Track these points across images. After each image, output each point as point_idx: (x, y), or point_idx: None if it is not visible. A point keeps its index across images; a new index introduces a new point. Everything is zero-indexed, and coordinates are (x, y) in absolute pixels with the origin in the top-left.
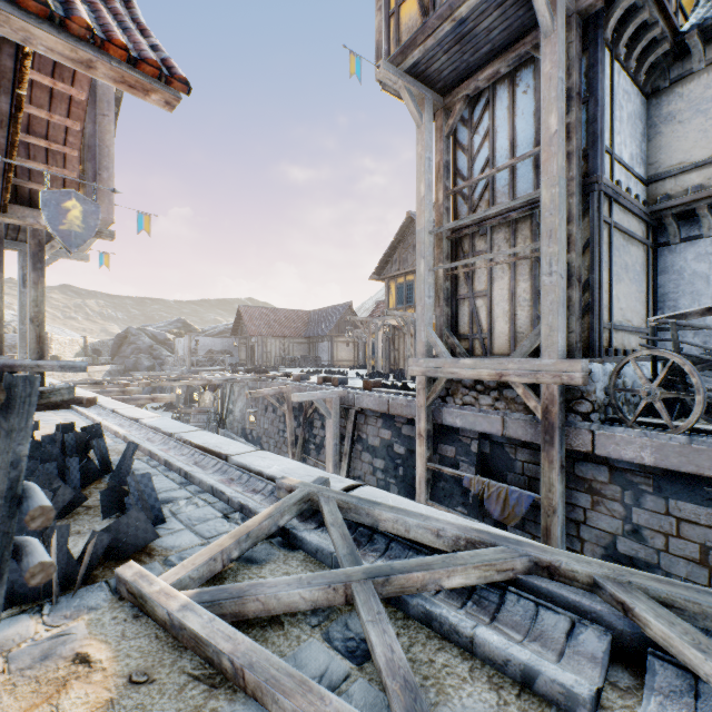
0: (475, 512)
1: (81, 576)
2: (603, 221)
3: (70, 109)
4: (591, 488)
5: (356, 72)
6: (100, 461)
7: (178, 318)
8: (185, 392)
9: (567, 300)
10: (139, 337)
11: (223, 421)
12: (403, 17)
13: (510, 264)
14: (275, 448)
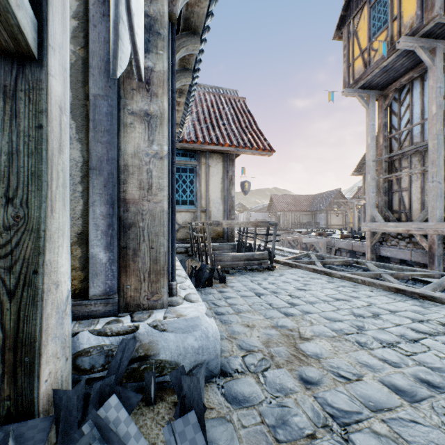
0: None
1: None
2: None
3: None
4: None
5: (331, 99)
6: None
7: (239, 202)
8: None
9: None
10: None
11: None
12: (355, 67)
13: (420, 173)
14: None
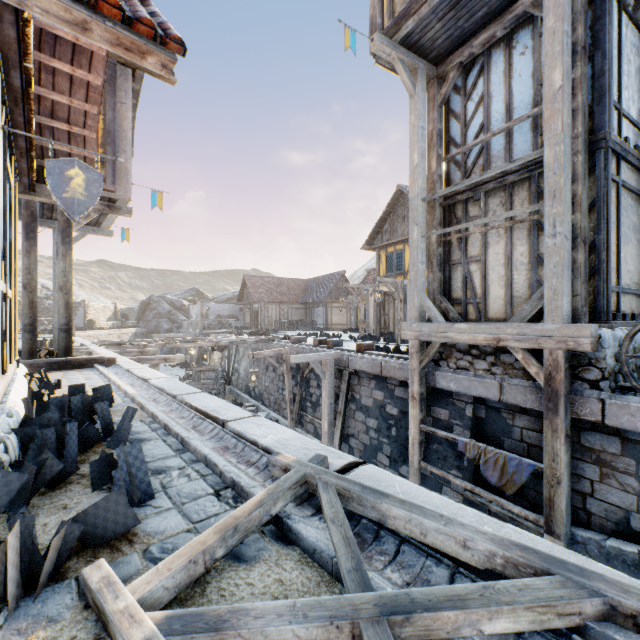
0: (470, 476)
1: (47, 574)
2: (610, 180)
3: (88, 94)
4: (599, 460)
5: (351, 46)
6: (102, 424)
7: (192, 287)
8: (197, 351)
9: (571, 263)
10: (160, 304)
11: (229, 378)
12: None
13: (506, 228)
14: (275, 405)
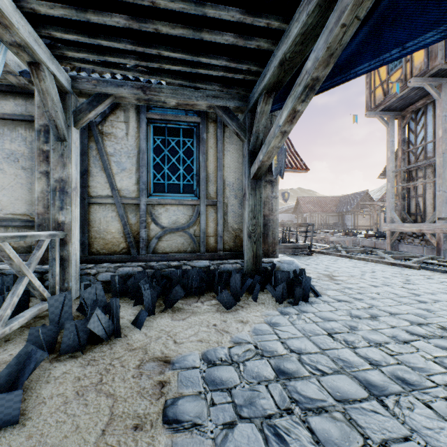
0: None
1: None
2: None
3: None
4: None
5: (355, 121)
6: None
7: None
8: None
9: None
10: None
11: None
12: (376, 94)
13: (433, 183)
14: None
